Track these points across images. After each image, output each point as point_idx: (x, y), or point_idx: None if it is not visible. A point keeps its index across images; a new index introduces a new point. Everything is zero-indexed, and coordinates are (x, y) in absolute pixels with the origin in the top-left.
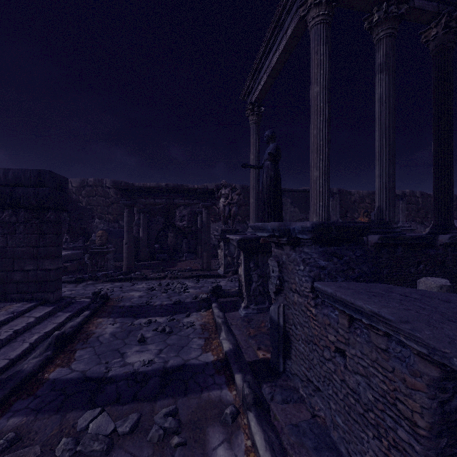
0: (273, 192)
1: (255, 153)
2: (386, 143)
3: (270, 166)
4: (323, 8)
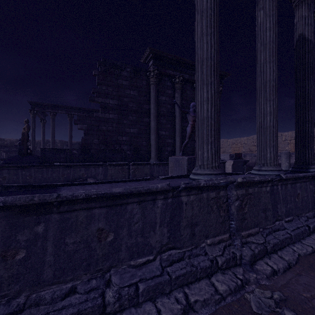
0: (19, 151)
1: (42, 135)
2: (51, 141)
3: (18, 146)
4: (32, 115)
